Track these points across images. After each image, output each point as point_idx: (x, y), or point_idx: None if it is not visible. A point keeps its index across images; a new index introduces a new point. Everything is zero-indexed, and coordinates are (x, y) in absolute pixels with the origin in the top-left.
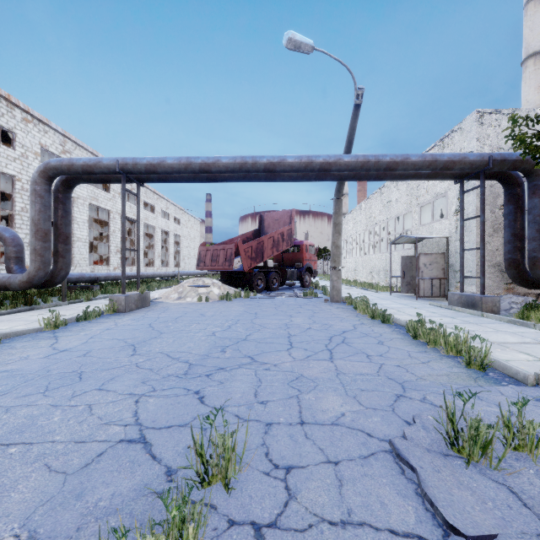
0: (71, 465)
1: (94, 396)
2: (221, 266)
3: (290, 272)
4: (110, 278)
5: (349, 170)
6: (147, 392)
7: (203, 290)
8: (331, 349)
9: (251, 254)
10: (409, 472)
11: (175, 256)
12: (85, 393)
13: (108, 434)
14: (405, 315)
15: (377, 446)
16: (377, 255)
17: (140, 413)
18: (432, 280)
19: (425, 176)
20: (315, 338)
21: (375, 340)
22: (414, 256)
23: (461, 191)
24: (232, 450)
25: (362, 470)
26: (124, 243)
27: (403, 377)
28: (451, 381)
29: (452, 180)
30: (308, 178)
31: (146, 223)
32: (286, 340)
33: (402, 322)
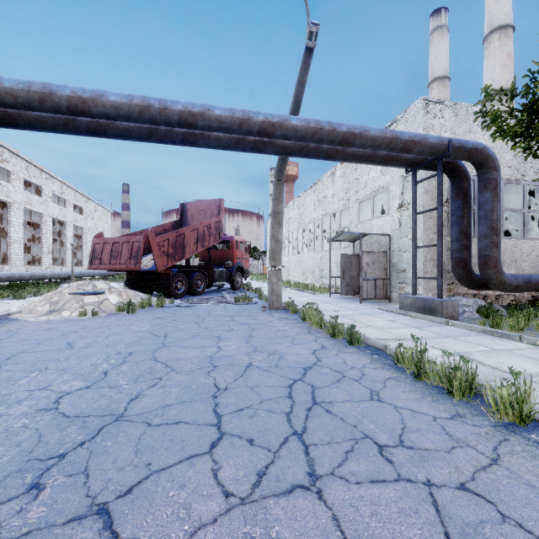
0: None
1: None
2: (124, 264)
3: (219, 272)
4: None
5: (298, 137)
6: None
7: (92, 299)
8: (302, 434)
9: (168, 249)
10: None
11: (75, 252)
12: None
13: None
14: (365, 326)
15: None
16: (312, 254)
17: None
18: (376, 281)
19: (379, 160)
20: (265, 395)
21: (364, 389)
22: (353, 254)
23: (414, 180)
24: None
25: None
26: None
27: None
28: None
29: (395, 174)
30: (243, 146)
31: (28, 208)
32: (209, 409)
33: (376, 343)
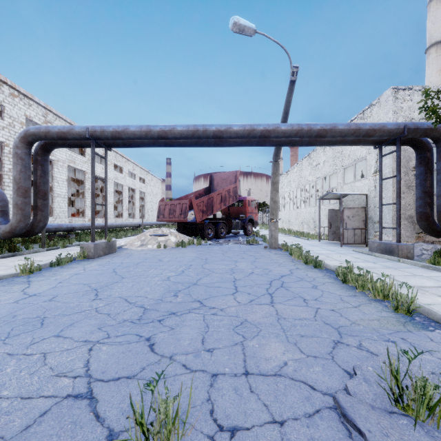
0: (11, 428)
1: (51, 344)
2: (177, 218)
3: (235, 222)
4: (85, 227)
5: (286, 136)
6: (101, 339)
7: (162, 238)
8: (271, 293)
9: (203, 208)
10: (356, 434)
11: (140, 209)
12: (43, 340)
13: (56, 388)
14: (333, 260)
15: (321, 402)
16: (307, 208)
17: (91, 362)
18: (354, 230)
19: (350, 142)
20: (257, 283)
21: (310, 284)
22: (339, 209)
23: (380, 155)
24: (175, 414)
25: (308, 432)
26: (93, 199)
27: (338, 322)
28: (383, 326)
29: (371, 146)
30: (250, 144)
31: (116, 182)
32: (232, 284)
33: (331, 267)
